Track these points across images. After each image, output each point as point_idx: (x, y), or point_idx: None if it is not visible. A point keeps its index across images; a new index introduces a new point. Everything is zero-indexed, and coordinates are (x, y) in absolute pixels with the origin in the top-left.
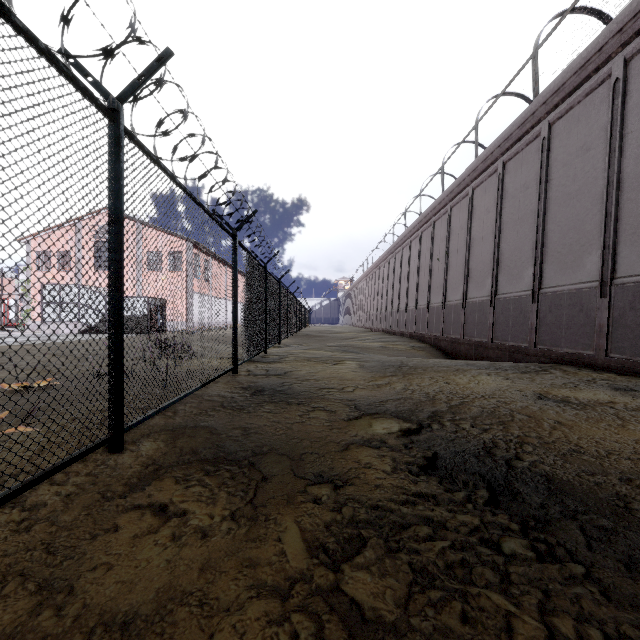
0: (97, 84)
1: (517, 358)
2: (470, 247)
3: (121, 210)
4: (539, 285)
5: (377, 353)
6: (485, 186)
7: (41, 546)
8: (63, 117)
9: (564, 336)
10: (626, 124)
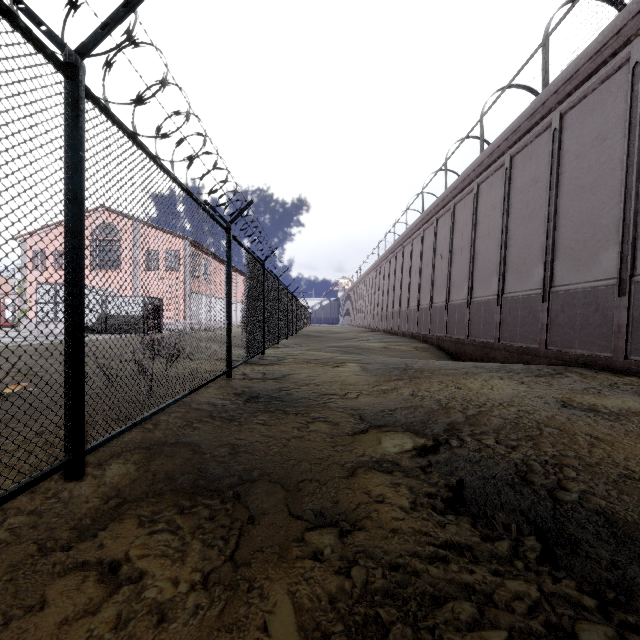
0: (51, 34)
1: (526, 360)
2: (475, 245)
3: (81, 187)
4: (550, 283)
5: (379, 354)
6: (491, 181)
7: None
8: None
9: (578, 337)
10: None
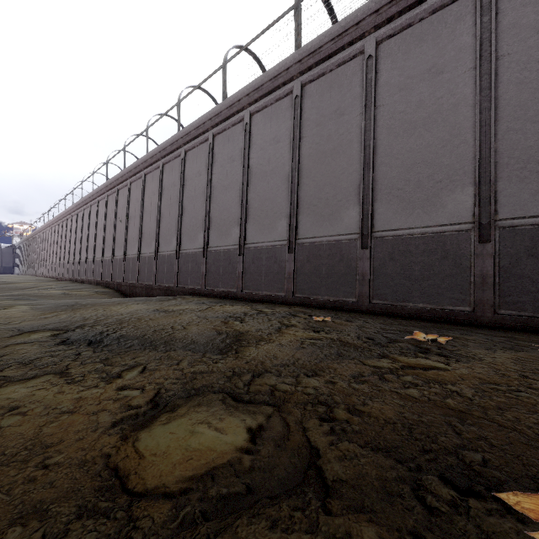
0: None
1: (168, 294)
2: (143, 216)
3: None
4: (180, 248)
5: (58, 299)
6: (153, 175)
7: None
8: None
9: (190, 279)
10: (213, 168)
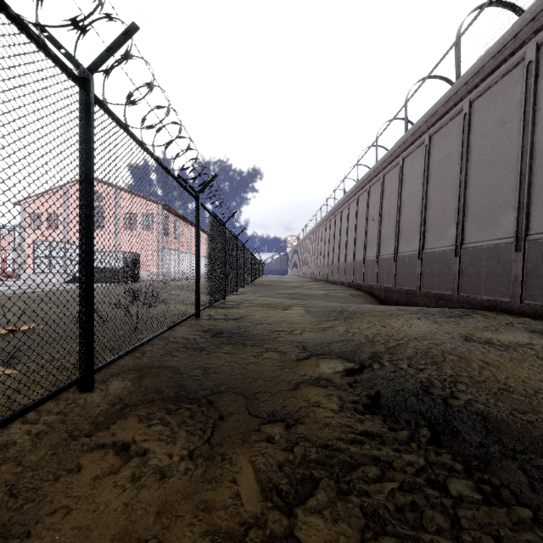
0: (69, 55)
1: (442, 304)
2: (400, 209)
3: (91, 170)
4: (461, 241)
5: (321, 300)
6: (414, 156)
7: (5, 488)
8: (34, 82)
9: (483, 285)
10: (538, 101)
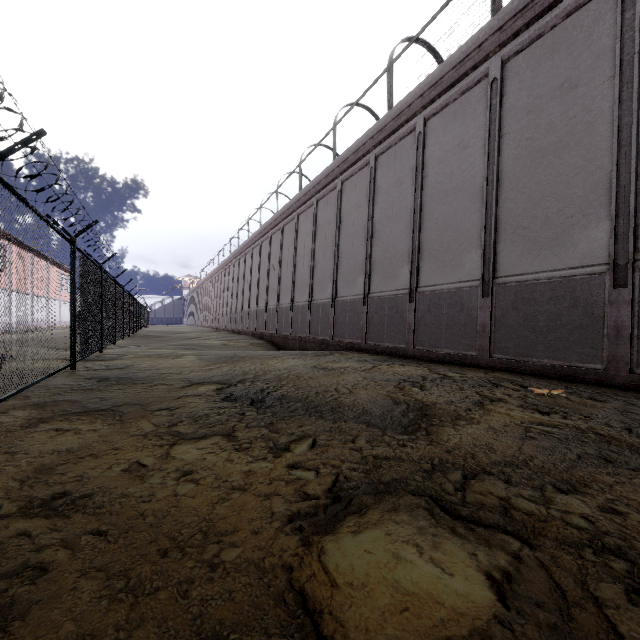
0: None
1: (323, 348)
2: (296, 261)
3: None
4: (335, 295)
5: (218, 349)
6: (306, 215)
7: None
8: None
9: (347, 331)
10: (376, 197)
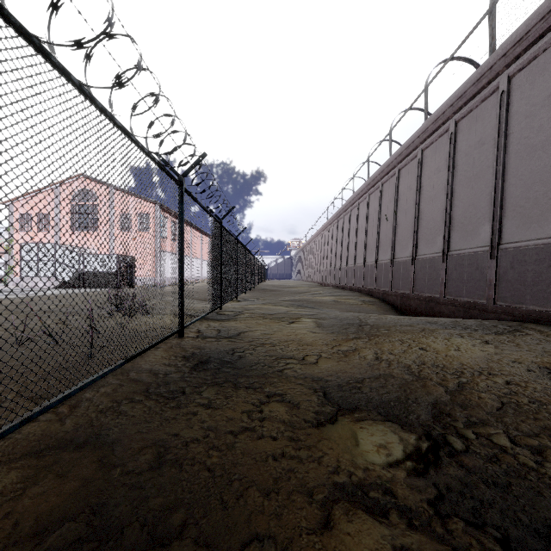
0: None
1: (473, 314)
2: (419, 206)
3: None
4: (498, 241)
5: (330, 308)
6: (435, 146)
7: None
8: None
9: (529, 293)
10: None
